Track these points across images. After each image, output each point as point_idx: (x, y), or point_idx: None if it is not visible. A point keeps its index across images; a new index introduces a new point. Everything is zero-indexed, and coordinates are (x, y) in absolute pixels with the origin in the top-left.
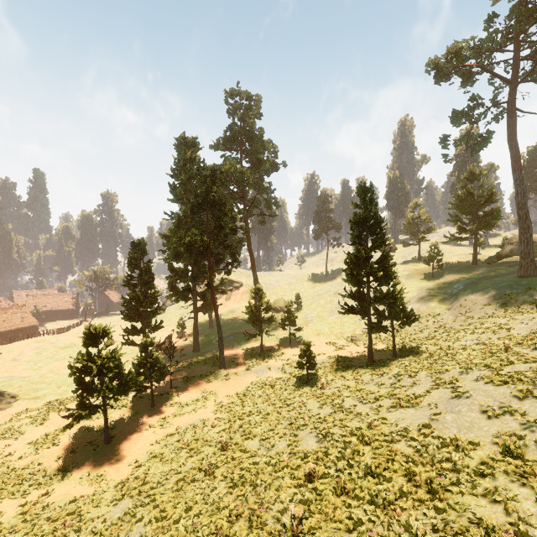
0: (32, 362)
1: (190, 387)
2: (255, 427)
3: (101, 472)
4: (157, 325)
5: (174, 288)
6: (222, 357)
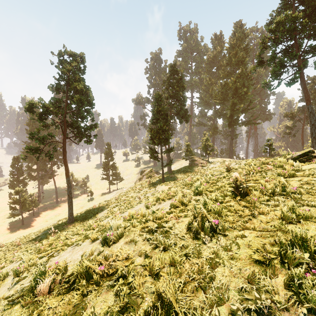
0: None
1: (46, 209)
2: (76, 210)
3: (27, 228)
4: (25, 191)
5: (30, 175)
6: (57, 199)
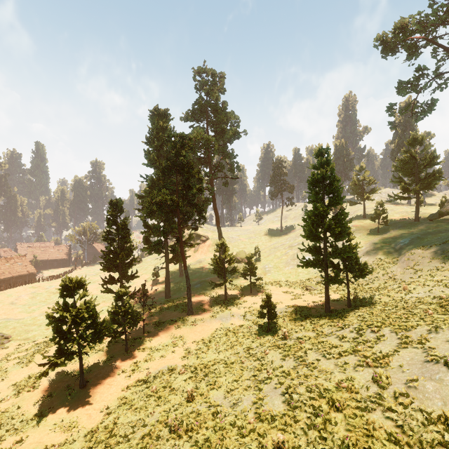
0: (27, 306)
1: (160, 332)
2: (220, 376)
3: (74, 418)
4: (132, 275)
5: (148, 242)
6: (190, 305)
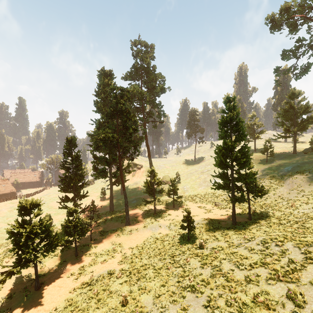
0: (5, 217)
1: (104, 240)
2: (150, 281)
3: None
4: (84, 195)
5: (97, 169)
6: (128, 217)
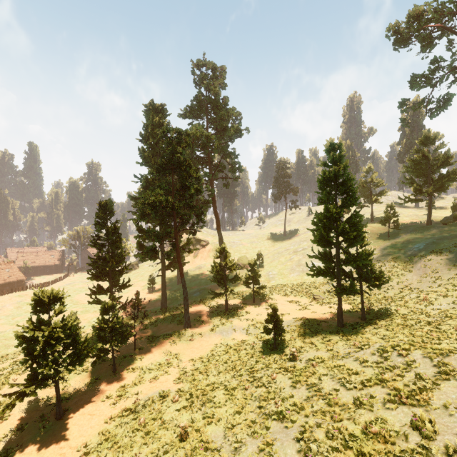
0: (10, 317)
1: (153, 348)
2: (219, 407)
3: None
4: (124, 284)
5: (143, 247)
6: (187, 316)
